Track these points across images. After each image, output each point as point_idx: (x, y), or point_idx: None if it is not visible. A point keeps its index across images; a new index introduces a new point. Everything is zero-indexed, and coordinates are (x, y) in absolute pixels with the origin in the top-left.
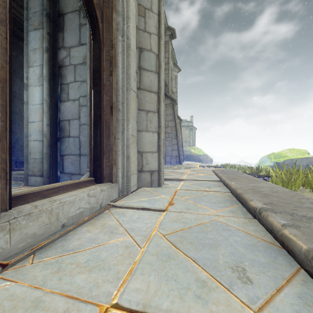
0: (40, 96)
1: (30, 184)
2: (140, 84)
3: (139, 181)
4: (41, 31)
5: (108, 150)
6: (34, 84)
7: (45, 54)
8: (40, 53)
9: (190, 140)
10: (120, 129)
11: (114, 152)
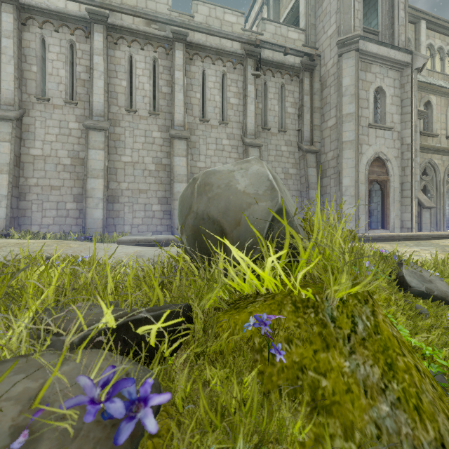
0: None
1: None
2: (402, 196)
3: (401, 231)
4: None
5: (386, 221)
6: None
7: None
8: None
9: None
10: (390, 215)
11: (388, 221)
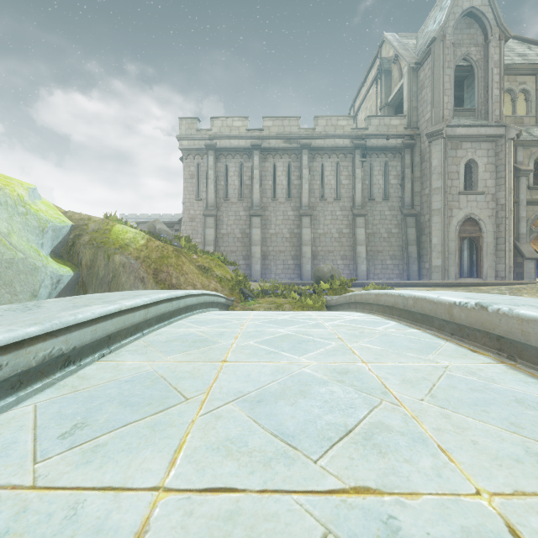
0: (467, 253)
1: None
2: (496, 249)
3: (496, 280)
4: None
5: (480, 271)
6: (465, 250)
7: (468, 241)
8: (467, 240)
9: None
10: (483, 266)
11: (481, 271)
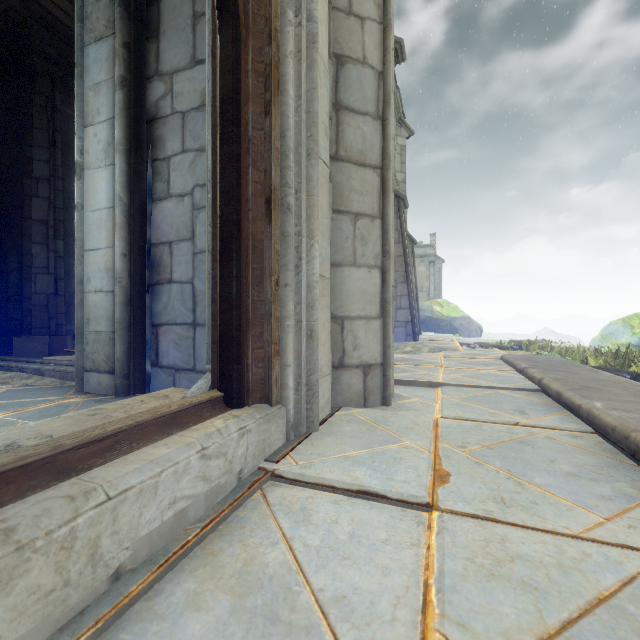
0: (109, 190)
1: (88, 389)
2: (337, 147)
3: (335, 392)
4: (111, 40)
5: (260, 317)
6: (97, 164)
7: (119, 91)
8: (108, 92)
9: (431, 285)
10: (291, 260)
11: (276, 321)
